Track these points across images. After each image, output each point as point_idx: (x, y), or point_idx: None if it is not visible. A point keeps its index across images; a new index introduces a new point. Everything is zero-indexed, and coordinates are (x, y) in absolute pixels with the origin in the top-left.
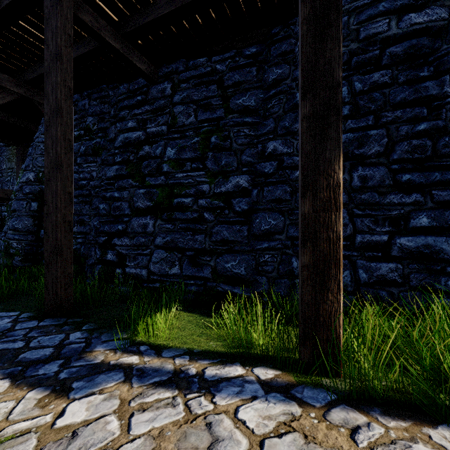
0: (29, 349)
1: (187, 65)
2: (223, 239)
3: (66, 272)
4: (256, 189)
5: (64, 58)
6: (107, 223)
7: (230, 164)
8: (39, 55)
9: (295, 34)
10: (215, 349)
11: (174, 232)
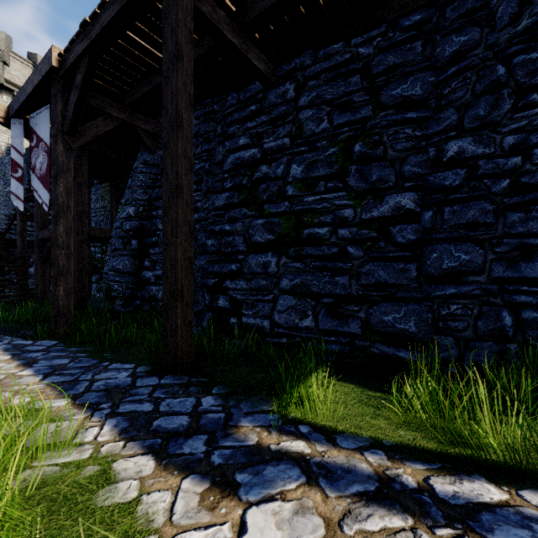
0: (161, 415)
1: (315, 56)
2: (379, 282)
3: (186, 320)
4: (429, 211)
5: (184, 57)
6: (216, 262)
7: (386, 178)
8: (142, 72)
9: None
10: (416, 443)
11: (305, 272)
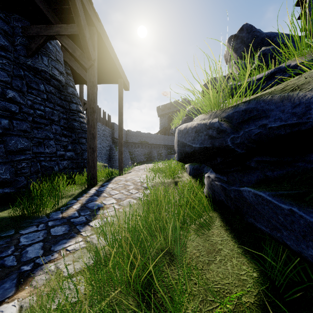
0: (50, 236)
1: None
2: None
3: None
4: (7, 119)
5: None
6: None
7: None
8: None
9: (12, 26)
10: (72, 197)
11: None
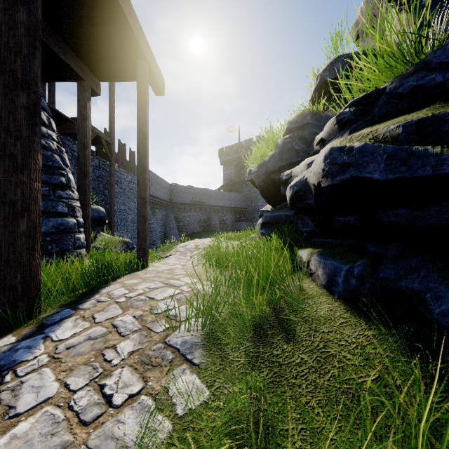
0: None
1: None
2: None
3: None
4: None
5: None
6: None
7: None
8: None
9: None
10: None
11: None
